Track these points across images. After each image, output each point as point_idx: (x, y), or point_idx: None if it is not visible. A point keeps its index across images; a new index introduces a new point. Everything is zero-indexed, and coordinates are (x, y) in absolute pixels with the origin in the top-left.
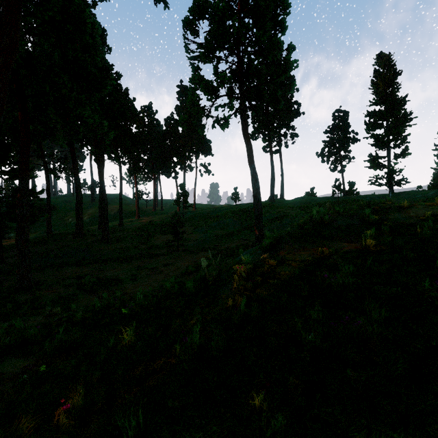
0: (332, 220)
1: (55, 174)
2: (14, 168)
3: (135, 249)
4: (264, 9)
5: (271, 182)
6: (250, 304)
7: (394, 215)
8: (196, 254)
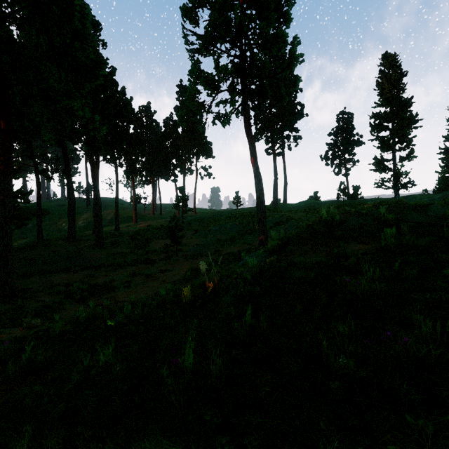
0: (344, 220)
1: (45, 176)
2: None
3: (130, 254)
4: None
5: (274, 185)
6: (257, 314)
7: (411, 214)
8: (195, 260)
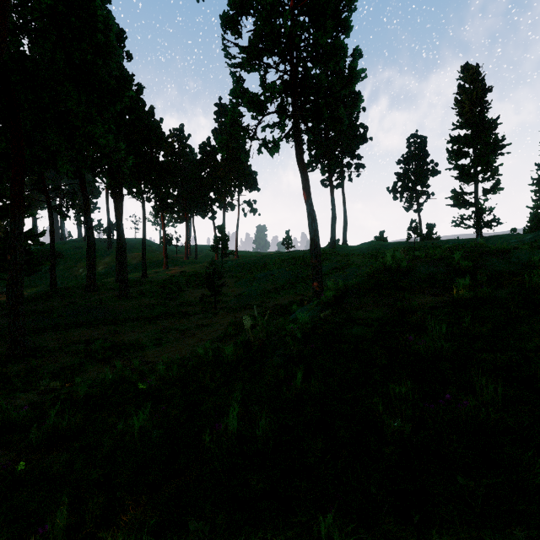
0: (412, 267)
1: (60, 213)
2: (7, 204)
3: (161, 306)
4: (324, 4)
5: (331, 223)
6: (309, 376)
7: (491, 261)
8: (237, 313)
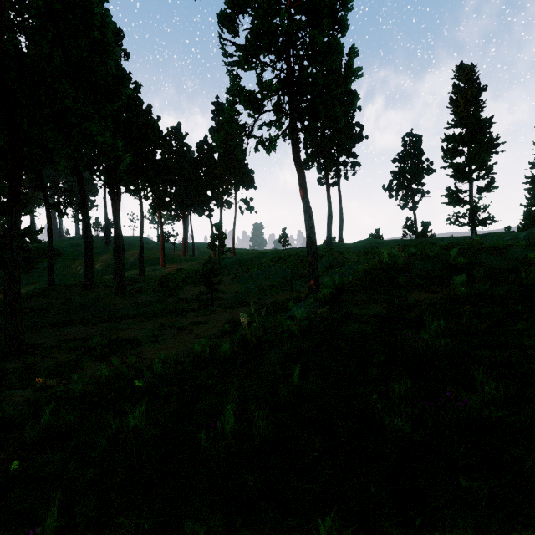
0: (408, 264)
1: (58, 210)
2: (4, 201)
3: (158, 303)
4: (320, 2)
5: (327, 221)
6: (306, 373)
7: (487, 258)
8: (234, 310)
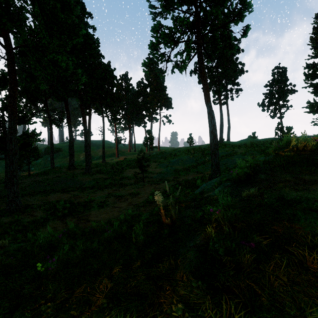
0: None
1: (55, 123)
2: (19, 116)
3: (109, 179)
4: None
5: (220, 127)
6: None
7: None
8: (157, 185)
